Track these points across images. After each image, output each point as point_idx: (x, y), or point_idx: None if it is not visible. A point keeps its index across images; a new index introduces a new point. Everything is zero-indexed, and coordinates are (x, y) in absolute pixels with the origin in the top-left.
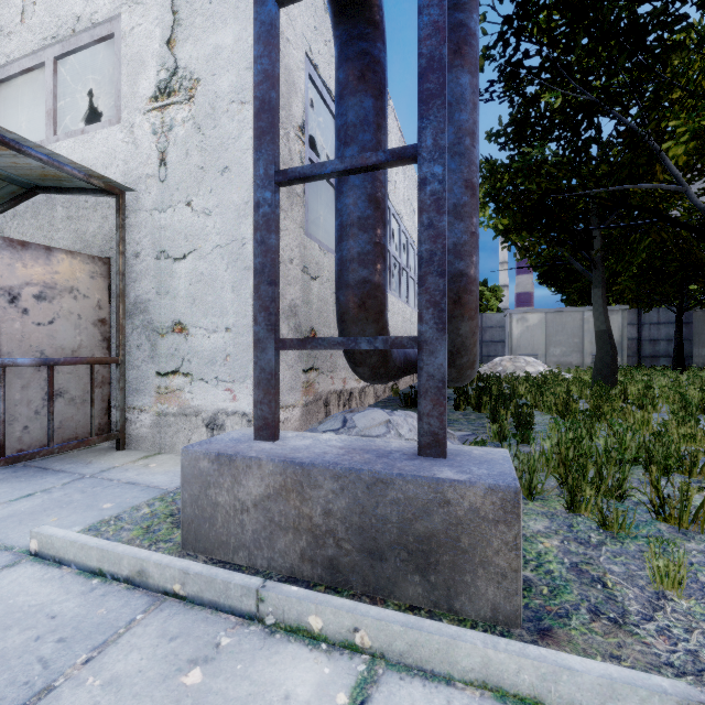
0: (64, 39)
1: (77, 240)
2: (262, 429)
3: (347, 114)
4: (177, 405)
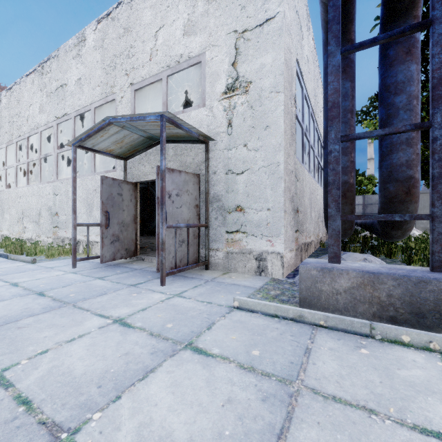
0: (173, 66)
1: (181, 166)
2: (333, 258)
3: None
4: (238, 248)
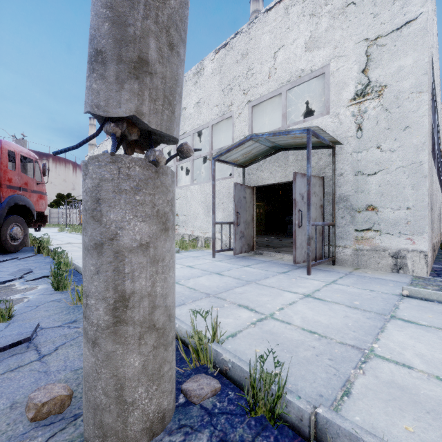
0: (293, 81)
1: (302, 170)
2: None
3: None
4: (370, 246)
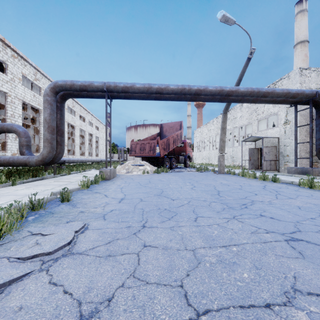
0: (269, 115)
1: (271, 143)
2: (295, 166)
3: (316, 122)
4: (287, 166)
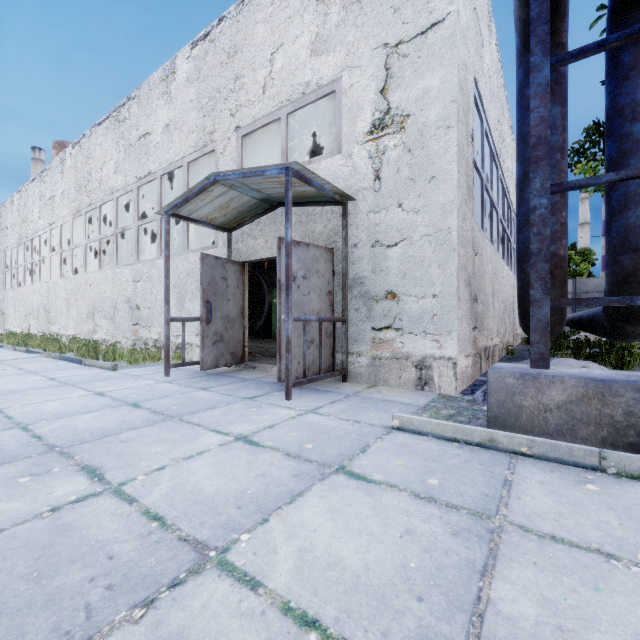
0: (295, 100)
1: (306, 237)
2: (538, 360)
3: None
4: (390, 352)
